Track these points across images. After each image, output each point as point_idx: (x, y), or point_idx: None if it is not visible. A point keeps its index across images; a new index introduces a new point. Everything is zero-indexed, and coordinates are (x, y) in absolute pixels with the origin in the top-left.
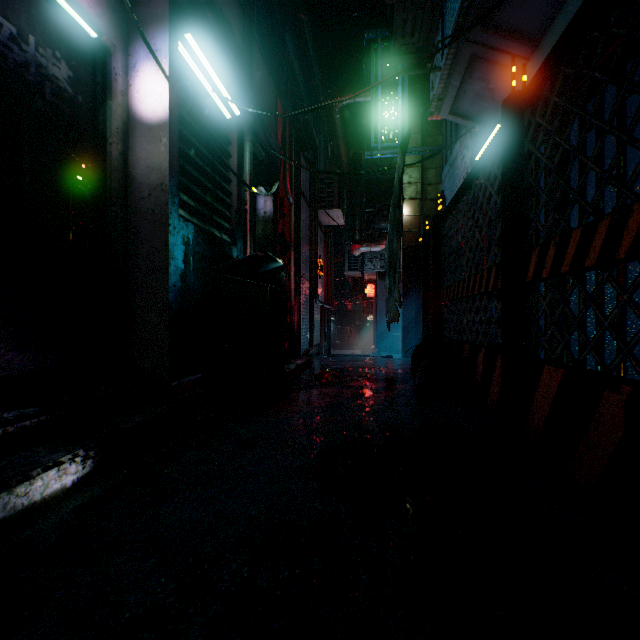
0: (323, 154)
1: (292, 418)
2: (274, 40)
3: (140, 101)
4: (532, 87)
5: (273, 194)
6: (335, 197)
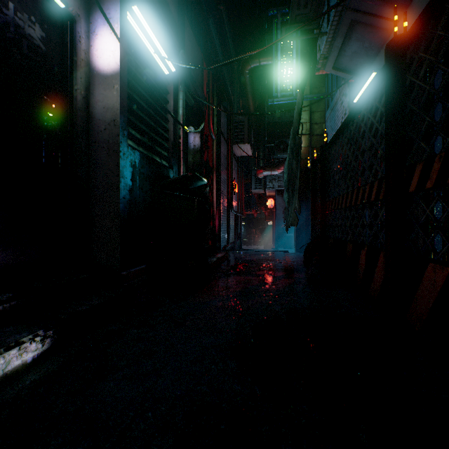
0: (236, 106)
1: (214, 301)
2: (201, 24)
3: (98, 57)
4: (416, 27)
5: (200, 132)
6: (245, 135)
